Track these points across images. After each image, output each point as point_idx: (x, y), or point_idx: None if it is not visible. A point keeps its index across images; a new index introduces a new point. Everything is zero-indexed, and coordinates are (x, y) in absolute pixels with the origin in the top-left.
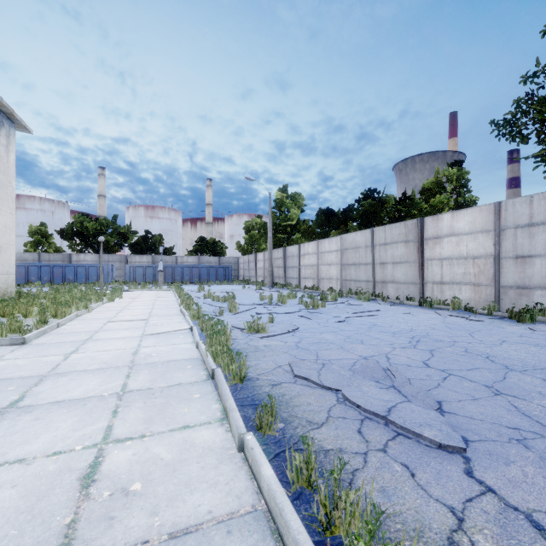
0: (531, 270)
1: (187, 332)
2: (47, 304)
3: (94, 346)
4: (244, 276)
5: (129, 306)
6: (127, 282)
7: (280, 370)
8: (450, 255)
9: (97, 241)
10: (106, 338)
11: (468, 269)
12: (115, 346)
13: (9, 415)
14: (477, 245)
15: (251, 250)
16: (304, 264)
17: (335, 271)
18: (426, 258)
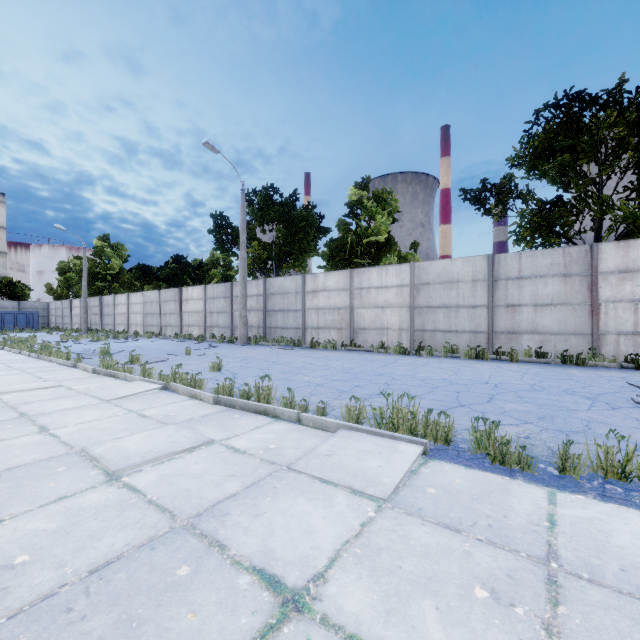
0: (213, 318)
1: (0, 350)
2: None
3: None
4: (57, 324)
5: None
6: None
7: None
8: (191, 310)
9: None
10: None
11: (197, 318)
12: None
13: None
14: (200, 306)
15: (67, 294)
16: (118, 313)
17: (140, 319)
18: (184, 311)
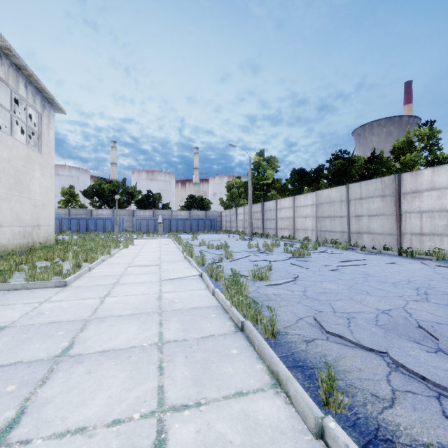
0: None
1: (197, 278)
2: (78, 250)
3: (122, 290)
4: (226, 227)
5: (141, 252)
6: (134, 232)
7: (304, 323)
8: (430, 208)
9: (111, 199)
10: (130, 282)
11: None
12: (140, 291)
13: (63, 366)
14: None
15: (231, 205)
16: (281, 217)
17: (310, 223)
18: (404, 211)
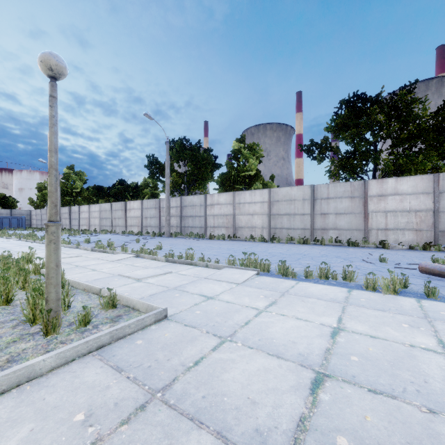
0: (147, 221)
1: (18, 241)
2: None
3: None
4: (37, 225)
5: None
6: None
7: None
8: (133, 216)
9: None
10: None
11: (137, 221)
12: None
13: None
14: (138, 213)
15: (43, 205)
16: (82, 217)
17: (97, 221)
18: (128, 216)
